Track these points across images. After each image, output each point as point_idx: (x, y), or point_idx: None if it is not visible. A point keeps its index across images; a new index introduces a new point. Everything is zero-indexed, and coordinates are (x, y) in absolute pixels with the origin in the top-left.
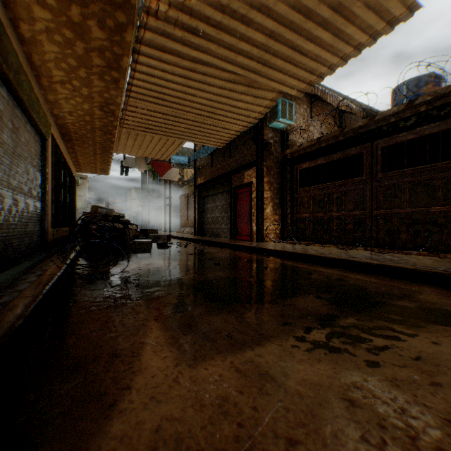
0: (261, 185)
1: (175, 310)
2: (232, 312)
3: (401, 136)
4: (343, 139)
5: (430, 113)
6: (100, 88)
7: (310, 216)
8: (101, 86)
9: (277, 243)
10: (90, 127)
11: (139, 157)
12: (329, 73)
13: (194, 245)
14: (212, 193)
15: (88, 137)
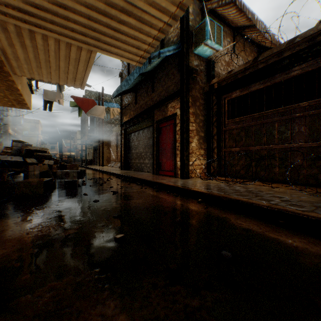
0: (187, 116)
1: None
2: None
3: None
4: (290, 55)
5: None
6: None
7: (241, 150)
8: None
9: (205, 180)
10: None
11: None
12: None
13: (113, 181)
14: (136, 129)
15: None
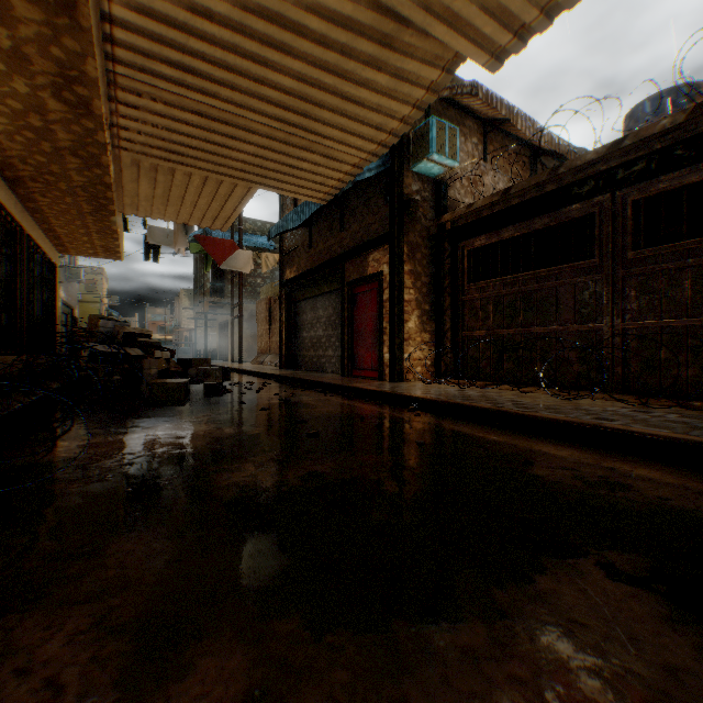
0: (399, 278)
1: (121, 689)
2: (350, 700)
3: (675, 177)
4: (554, 190)
5: None
6: (36, 28)
7: (488, 335)
8: (35, 21)
9: (428, 384)
10: (51, 148)
11: (176, 226)
12: (569, 2)
13: (275, 388)
14: (311, 295)
15: (55, 173)
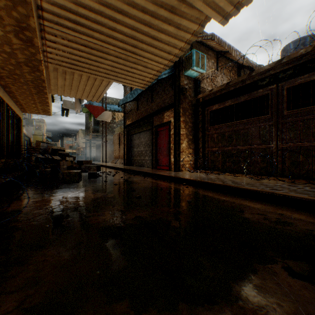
0: (178, 124)
1: None
2: None
3: (307, 76)
4: (250, 83)
5: None
6: (4, 2)
7: (219, 150)
8: None
9: (192, 172)
10: (15, 62)
11: (76, 100)
12: None
13: (121, 174)
14: (138, 131)
15: (18, 74)
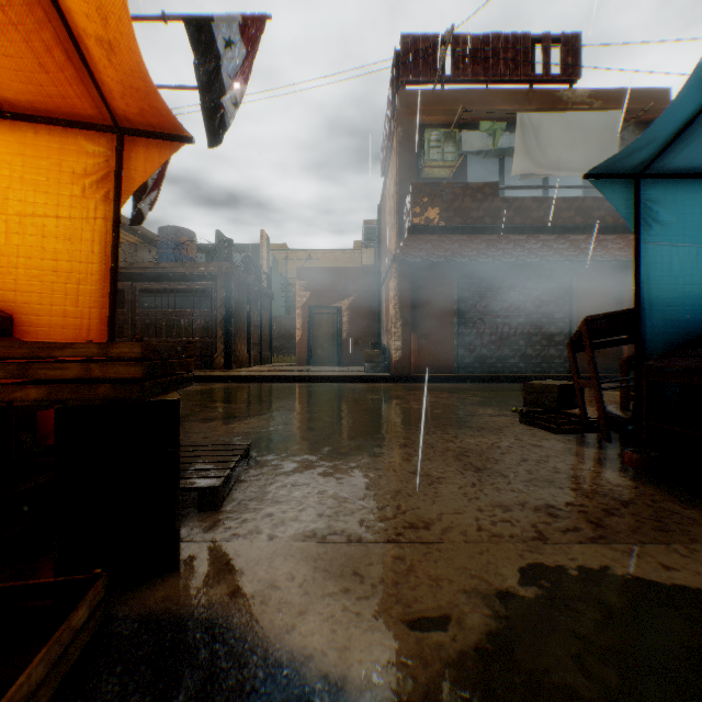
0: None
1: None
2: None
3: (154, 285)
4: None
5: (170, 276)
6: None
7: None
8: None
9: None
10: None
11: None
12: None
13: None
14: None
15: None
